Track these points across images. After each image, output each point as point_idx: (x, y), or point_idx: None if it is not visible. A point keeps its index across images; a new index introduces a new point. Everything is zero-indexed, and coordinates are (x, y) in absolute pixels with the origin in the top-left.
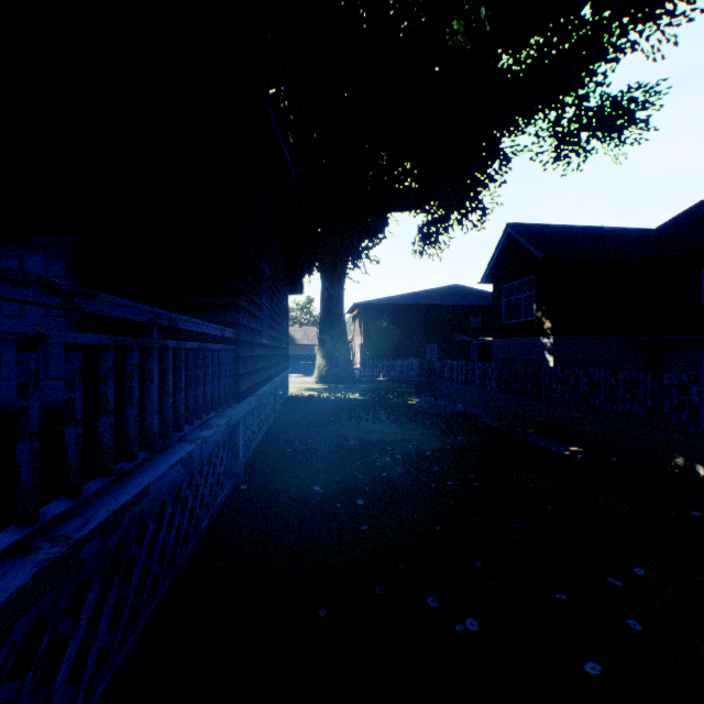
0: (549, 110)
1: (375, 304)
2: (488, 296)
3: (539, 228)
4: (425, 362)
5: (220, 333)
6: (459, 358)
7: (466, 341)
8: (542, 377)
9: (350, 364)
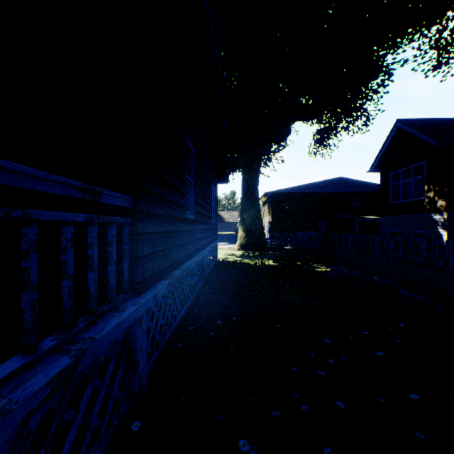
0: (432, 24)
1: (279, 192)
2: (366, 185)
3: (427, 121)
4: (321, 234)
5: (79, 194)
6: (342, 231)
7: (348, 219)
8: (450, 251)
9: (263, 236)
